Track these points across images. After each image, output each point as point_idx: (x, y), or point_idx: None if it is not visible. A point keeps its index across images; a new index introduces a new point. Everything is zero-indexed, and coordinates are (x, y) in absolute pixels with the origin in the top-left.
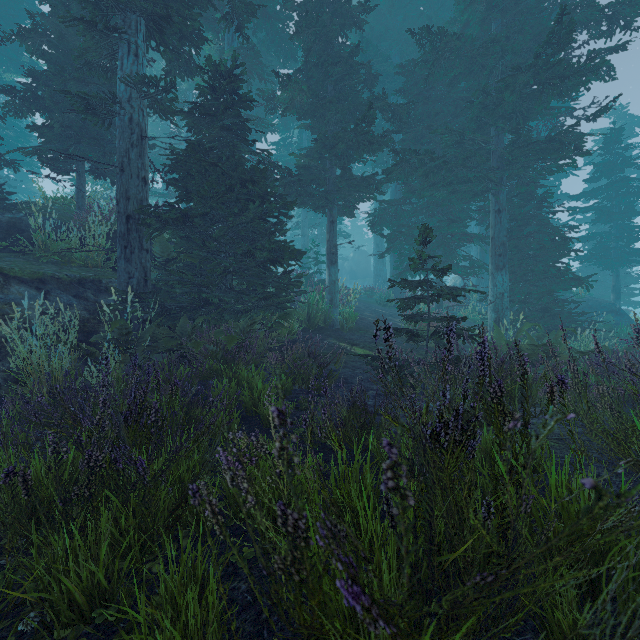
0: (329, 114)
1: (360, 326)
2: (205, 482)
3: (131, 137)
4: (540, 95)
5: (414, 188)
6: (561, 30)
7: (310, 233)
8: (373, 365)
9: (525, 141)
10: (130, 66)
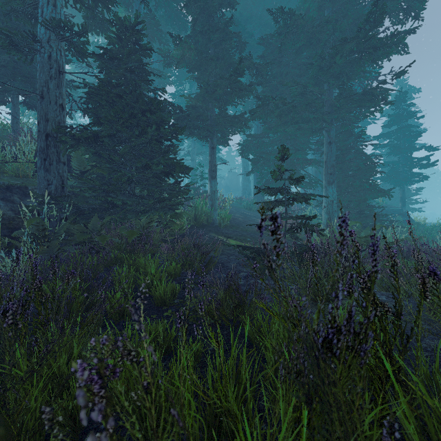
0: (210, 68)
1: (233, 224)
2: (51, 408)
3: (50, 71)
4: (360, 60)
5: (271, 126)
6: (376, 11)
7: (198, 159)
8: (244, 253)
9: (348, 93)
10: (49, 14)
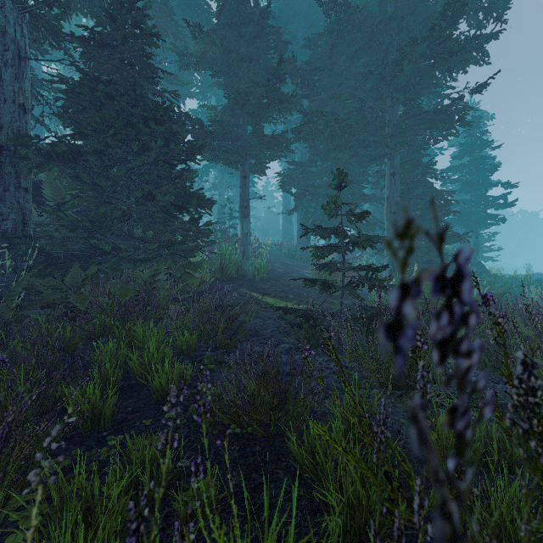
0: (241, 71)
1: (271, 276)
2: None
3: (4, 54)
4: (432, 68)
5: (319, 151)
6: (455, 2)
7: (227, 195)
8: (286, 319)
9: (417, 111)
10: None
